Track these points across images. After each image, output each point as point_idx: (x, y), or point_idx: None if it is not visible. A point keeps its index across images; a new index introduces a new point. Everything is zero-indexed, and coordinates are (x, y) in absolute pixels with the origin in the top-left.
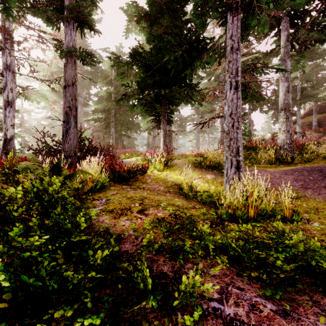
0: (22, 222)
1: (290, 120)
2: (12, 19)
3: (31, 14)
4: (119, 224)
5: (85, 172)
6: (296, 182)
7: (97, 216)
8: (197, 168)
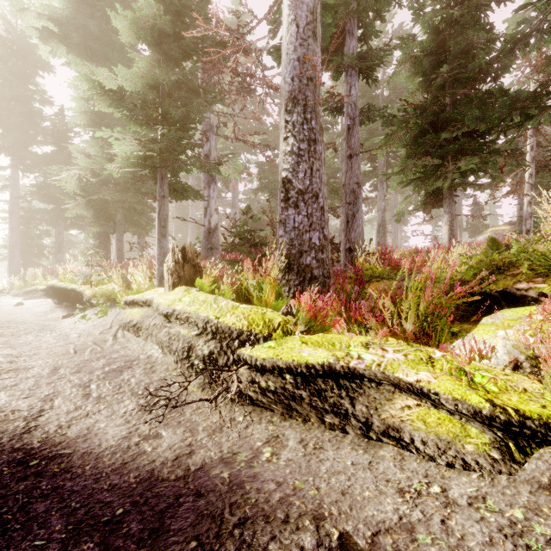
0: None
1: None
2: None
3: (274, 56)
4: None
5: None
6: None
7: None
8: None
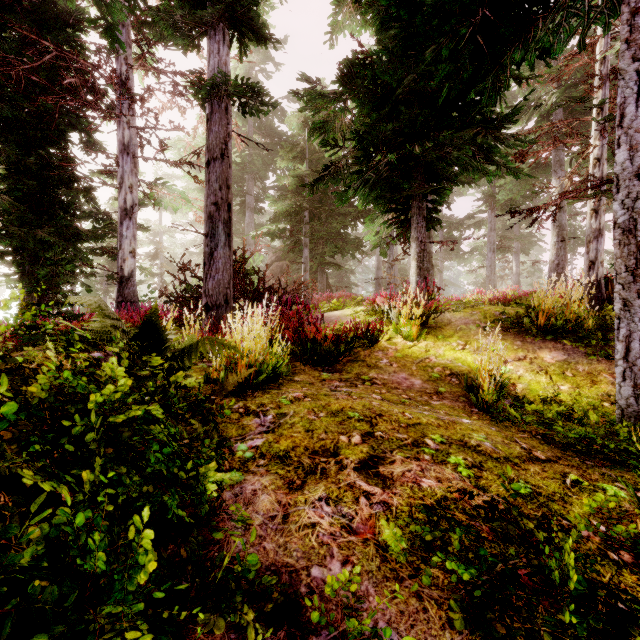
0: None
1: None
2: (121, 46)
3: (156, 36)
4: (300, 521)
5: (219, 345)
6: None
7: (241, 471)
8: (510, 334)
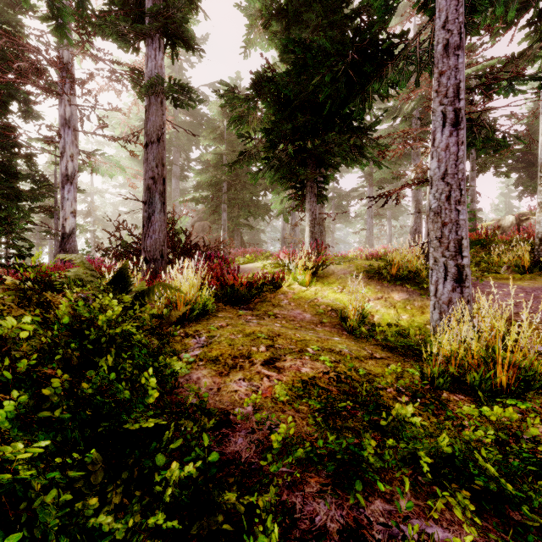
0: (31, 387)
1: None
2: (69, 42)
3: (98, 33)
4: (228, 389)
5: (169, 288)
6: None
7: (188, 368)
8: (374, 281)
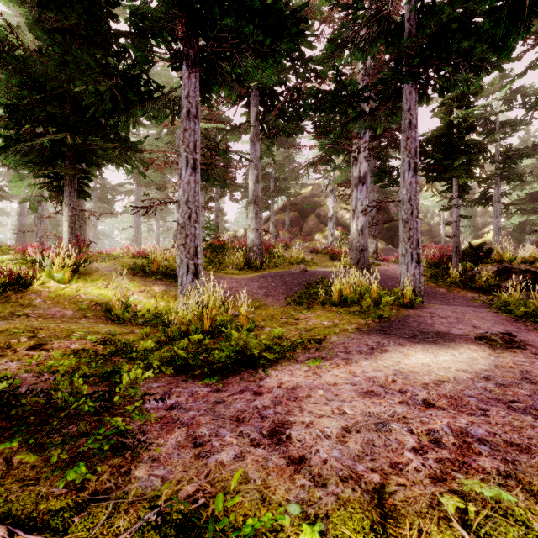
0: None
1: (260, 217)
2: None
3: None
4: None
5: None
6: (260, 289)
7: None
8: (138, 277)
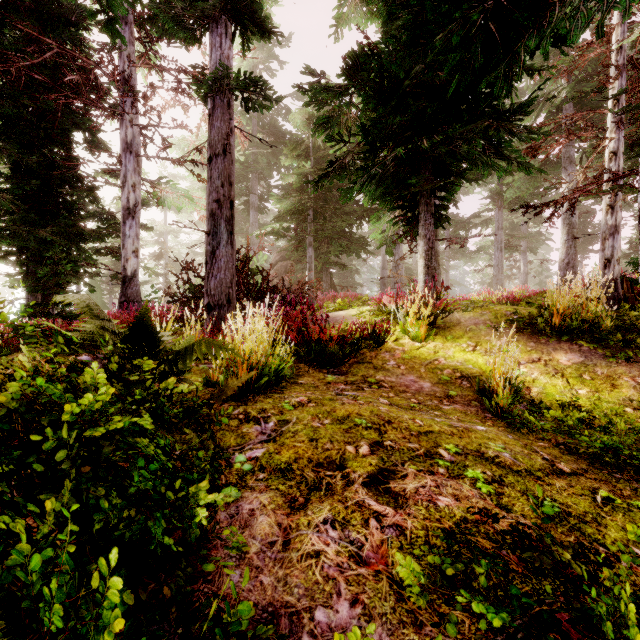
0: None
1: None
2: (122, 41)
3: (158, 32)
4: (302, 549)
5: (216, 347)
6: None
7: (238, 487)
8: (523, 335)
